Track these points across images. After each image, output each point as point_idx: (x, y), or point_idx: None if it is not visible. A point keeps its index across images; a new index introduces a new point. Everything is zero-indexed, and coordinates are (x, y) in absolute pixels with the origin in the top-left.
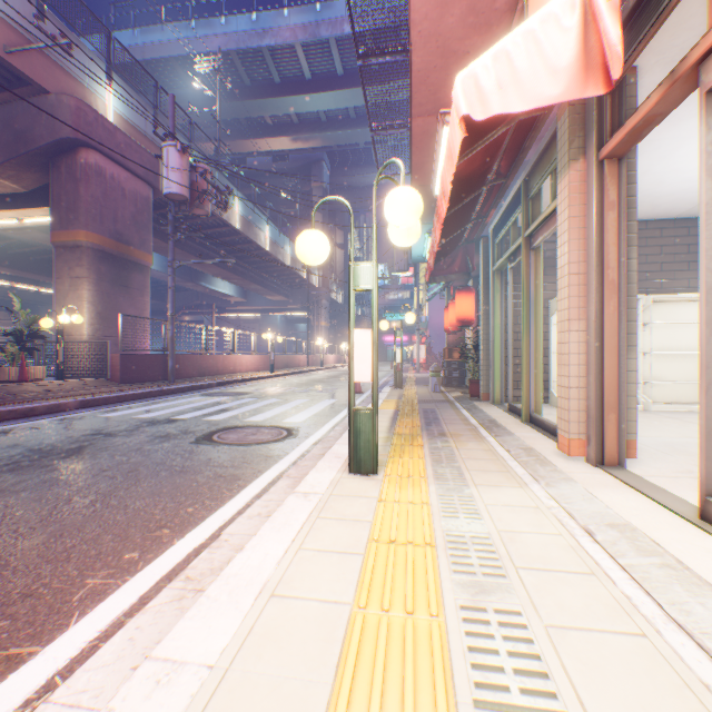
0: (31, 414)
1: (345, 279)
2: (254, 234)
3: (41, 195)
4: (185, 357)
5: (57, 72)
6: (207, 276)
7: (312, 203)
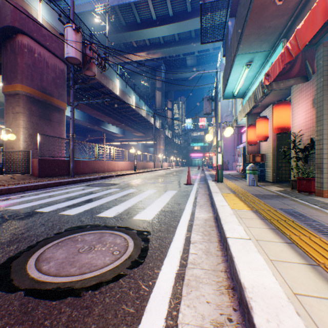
0: None
1: (172, 126)
2: (126, 99)
3: (1, 67)
4: (83, 162)
5: None
6: (104, 123)
7: (156, 87)
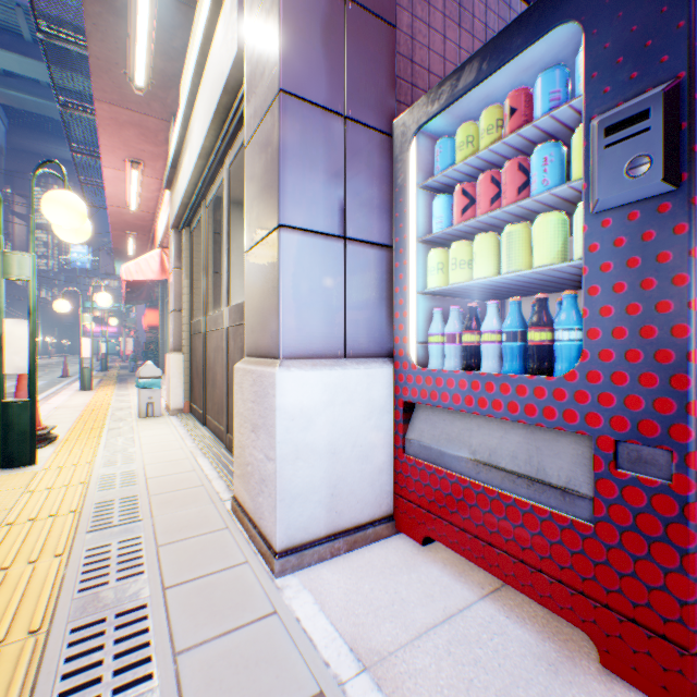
0: None
1: None
2: None
3: None
4: None
5: None
6: None
7: None
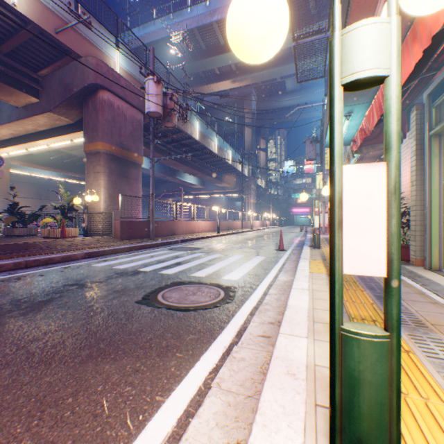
0: (50, 262)
1: (266, 171)
2: (207, 143)
3: (81, 124)
4: (161, 222)
5: (86, 44)
6: (180, 173)
7: (244, 122)
